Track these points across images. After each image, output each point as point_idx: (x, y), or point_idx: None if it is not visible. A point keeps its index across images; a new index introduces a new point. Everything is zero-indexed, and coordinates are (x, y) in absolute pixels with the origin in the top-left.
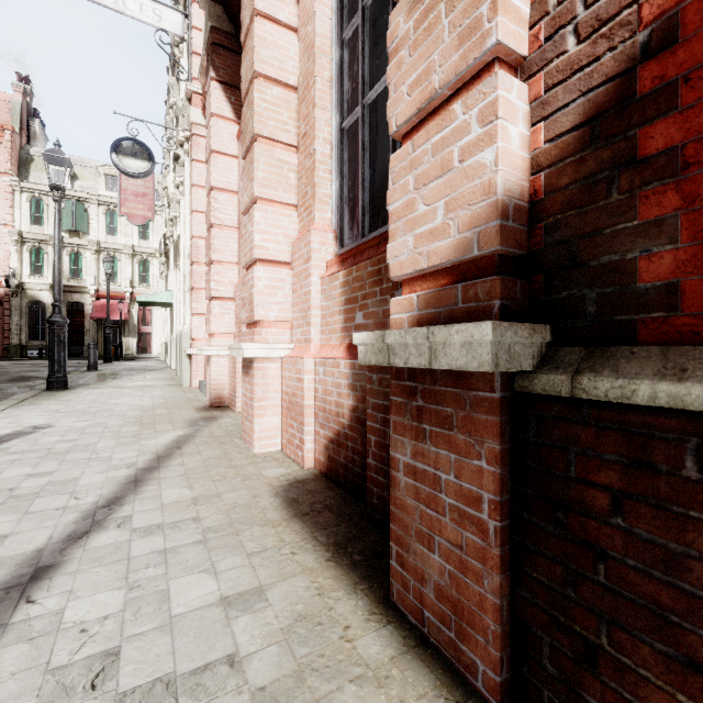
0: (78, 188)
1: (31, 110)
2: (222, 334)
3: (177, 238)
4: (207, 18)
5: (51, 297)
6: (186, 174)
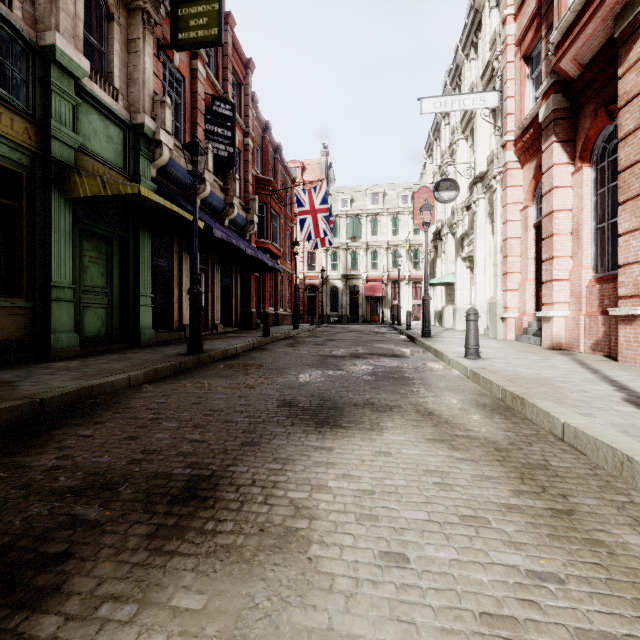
0: (354, 208)
1: (328, 164)
2: (559, 303)
3: (459, 236)
4: (550, 105)
5: (341, 283)
6: (497, 196)
